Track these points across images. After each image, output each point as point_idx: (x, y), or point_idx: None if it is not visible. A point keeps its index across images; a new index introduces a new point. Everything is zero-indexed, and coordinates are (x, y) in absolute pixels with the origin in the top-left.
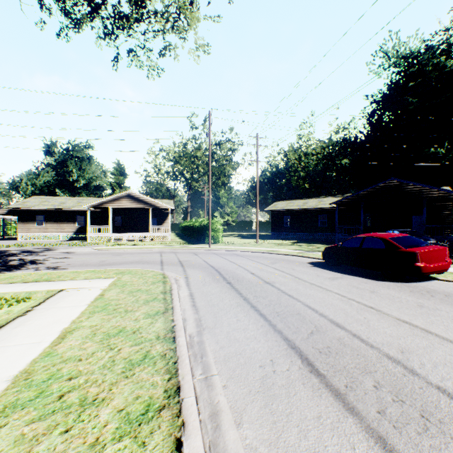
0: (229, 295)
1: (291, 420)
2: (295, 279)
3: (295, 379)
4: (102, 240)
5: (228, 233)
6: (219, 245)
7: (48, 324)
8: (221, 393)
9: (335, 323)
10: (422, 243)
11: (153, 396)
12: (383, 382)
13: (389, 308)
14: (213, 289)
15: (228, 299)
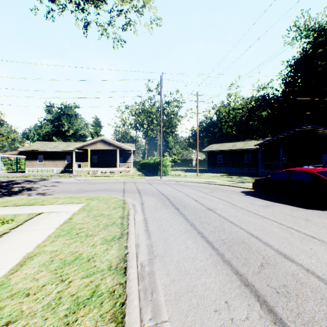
0: (177, 220)
1: None
2: (233, 206)
3: None
4: (83, 173)
5: (175, 168)
6: (168, 177)
7: (15, 248)
8: None
9: (283, 254)
10: None
11: None
12: None
13: None
14: (163, 215)
15: (177, 225)
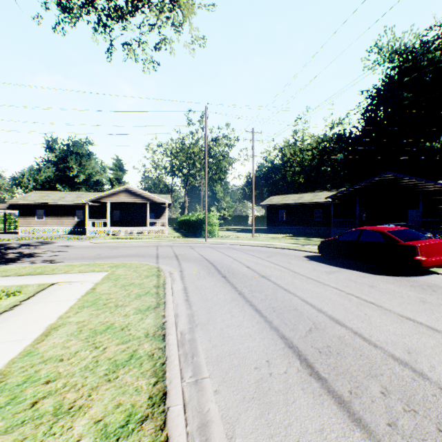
0: (224, 289)
1: (290, 433)
2: (291, 273)
3: (294, 384)
4: (100, 234)
5: (225, 228)
6: (215, 239)
7: (34, 320)
8: (212, 400)
9: (335, 319)
10: (421, 236)
11: (135, 404)
12: (391, 388)
13: (390, 304)
14: (207, 283)
15: (223, 294)
